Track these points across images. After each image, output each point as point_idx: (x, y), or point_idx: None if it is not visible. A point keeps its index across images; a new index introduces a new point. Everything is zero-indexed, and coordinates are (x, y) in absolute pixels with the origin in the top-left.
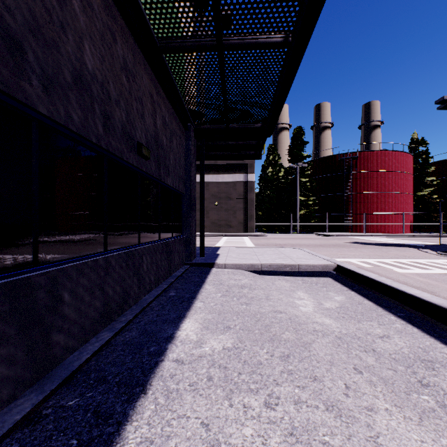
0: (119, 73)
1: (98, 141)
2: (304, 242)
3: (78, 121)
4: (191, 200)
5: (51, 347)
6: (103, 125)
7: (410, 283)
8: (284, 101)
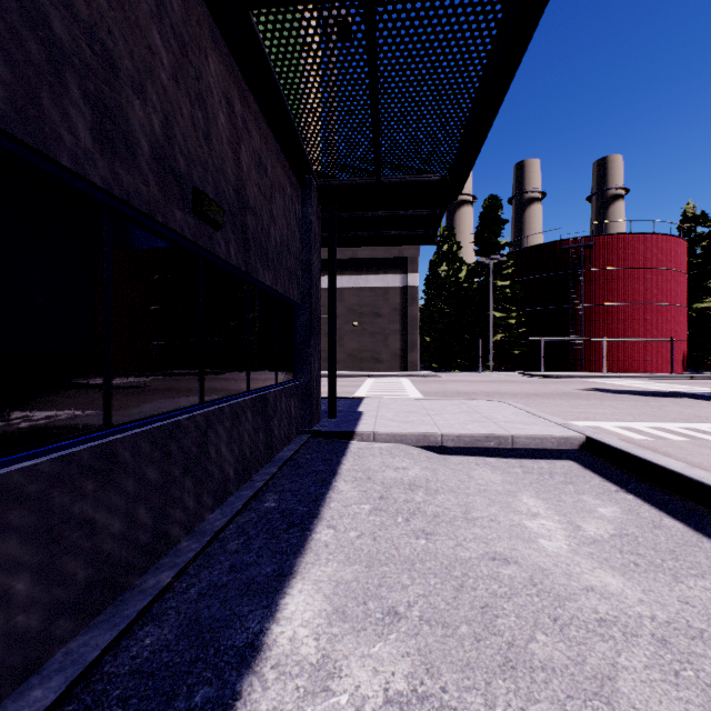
0: (142, 23)
1: (77, 164)
2: (505, 389)
3: (2, 97)
4: (311, 315)
5: None
6: (92, 128)
7: None
8: (492, 120)
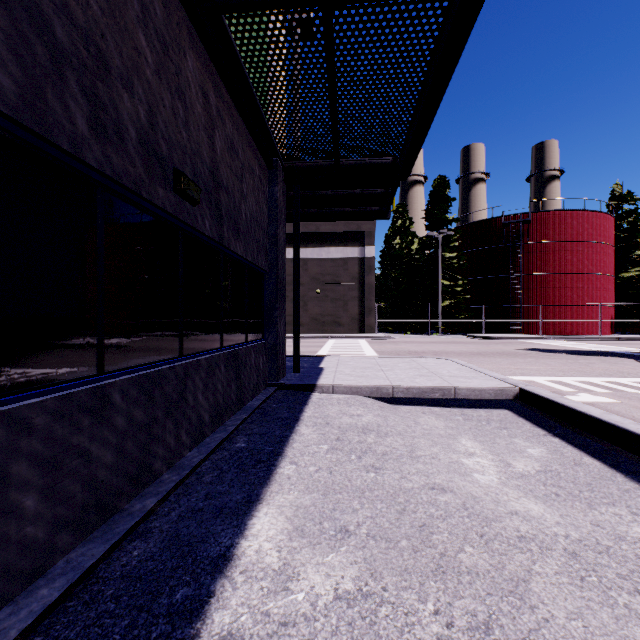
0: (130, 27)
1: (76, 148)
2: (452, 349)
3: (14, 92)
4: (277, 281)
5: None
6: (88, 117)
7: None
8: (436, 109)
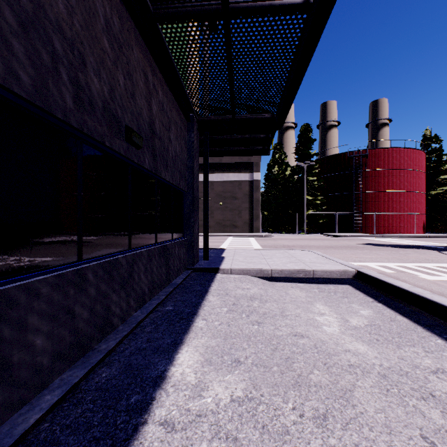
0: (98, 35)
1: (66, 116)
2: (313, 243)
3: (30, 84)
4: (193, 198)
5: None
6: (73, 96)
7: None
8: (299, 83)
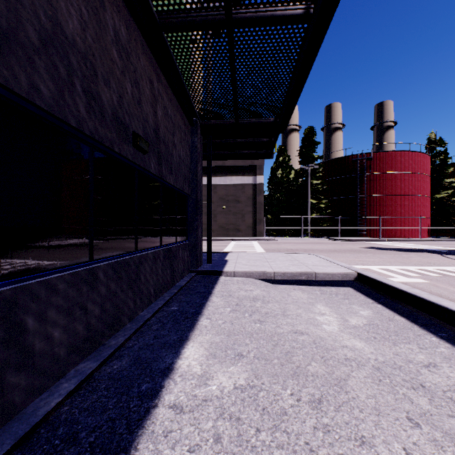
0: (108, 47)
1: (79, 125)
2: (316, 247)
3: (49, 96)
4: (196, 201)
5: (5, 392)
6: (86, 106)
7: (445, 296)
8: (301, 89)
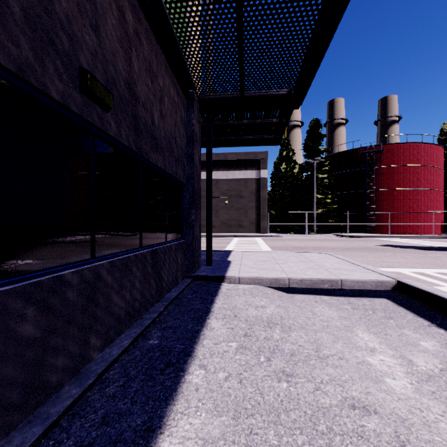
0: None
1: None
2: (326, 245)
3: None
4: (193, 191)
5: None
6: None
7: None
8: (331, 36)
